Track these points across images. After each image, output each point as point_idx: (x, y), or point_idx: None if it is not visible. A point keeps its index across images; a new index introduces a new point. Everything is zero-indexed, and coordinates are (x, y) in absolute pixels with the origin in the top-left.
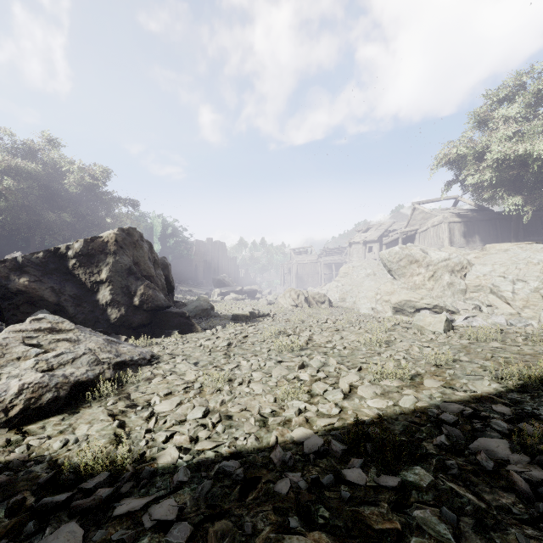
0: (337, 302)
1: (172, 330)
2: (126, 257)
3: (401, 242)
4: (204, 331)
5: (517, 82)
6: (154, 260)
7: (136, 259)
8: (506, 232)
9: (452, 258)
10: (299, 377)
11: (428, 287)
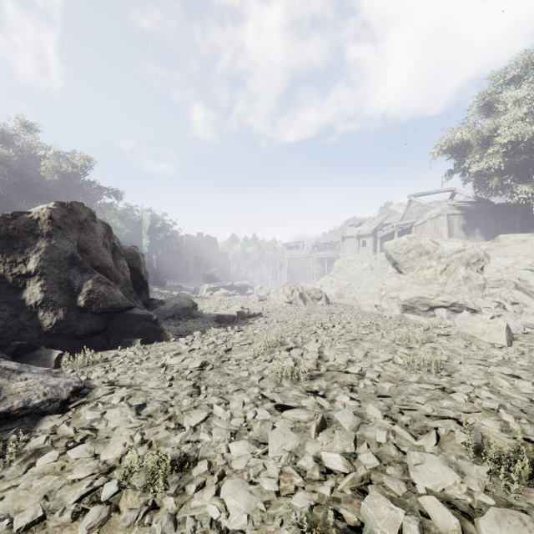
0: (332, 298)
1: (134, 338)
2: (67, 241)
3: (397, 235)
4: (178, 338)
5: (524, 64)
6: (115, 247)
7: (83, 244)
8: (506, 225)
9: (467, 249)
10: (321, 458)
11: (441, 281)
